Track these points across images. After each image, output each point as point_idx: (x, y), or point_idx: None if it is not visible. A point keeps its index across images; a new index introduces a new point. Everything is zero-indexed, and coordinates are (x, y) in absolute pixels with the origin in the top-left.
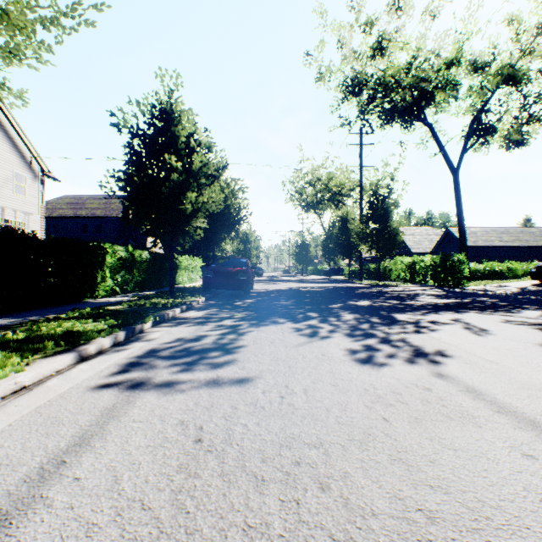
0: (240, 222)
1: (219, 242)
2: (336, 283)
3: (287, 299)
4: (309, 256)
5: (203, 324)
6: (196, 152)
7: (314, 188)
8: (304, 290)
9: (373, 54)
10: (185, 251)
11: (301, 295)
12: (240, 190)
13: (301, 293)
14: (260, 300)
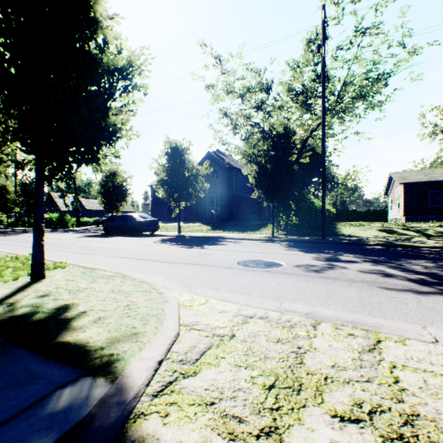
0: None
1: None
2: None
3: None
4: None
5: None
6: None
7: None
8: None
9: None
10: None
11: None
12: None
13: None
14: None
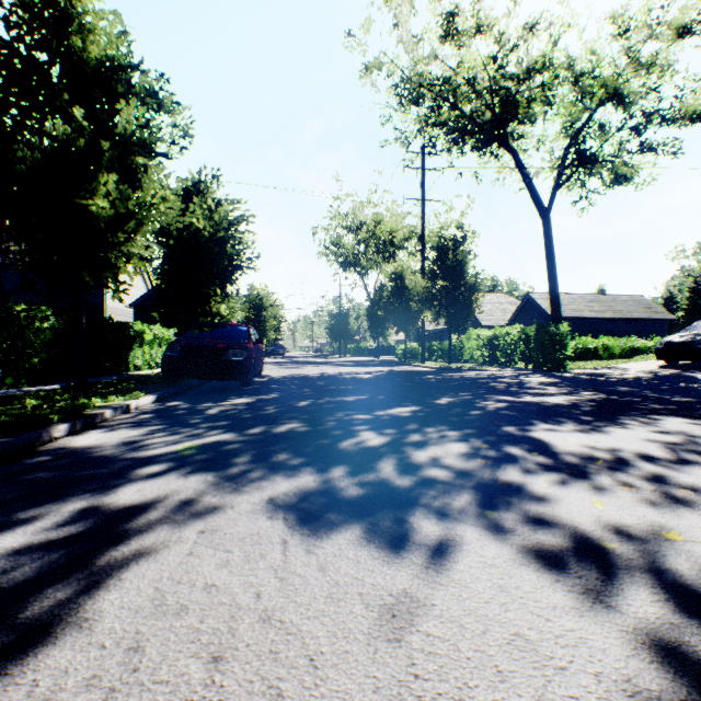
0: (240, 267)
1: (207, 301)
2: (389, 366)
3: (315, 396)
4: (349, 329)
5: (41, 500)
6: (131, 106)
7: (357, 234)
8: (344, 378)
9: (443, 36)
10: (165, 318)
11: (339, 386)
12: (242, 218)
13: (339, 383)
14: (264, 399)
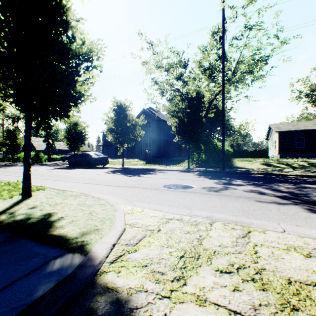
0: None
1: None
2: None
3: None
4: None
5: None
6: None
7: None
8: None
9: None
10: None
11: None
12: None
13: None
14: None
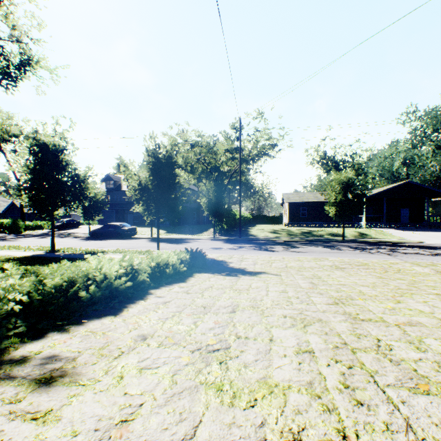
0: None
1: None
2: None
3: None
4: None
5: None
6: None
7: None
8: None
9: None
10: None
11: None
12: None
13: None
14: None
